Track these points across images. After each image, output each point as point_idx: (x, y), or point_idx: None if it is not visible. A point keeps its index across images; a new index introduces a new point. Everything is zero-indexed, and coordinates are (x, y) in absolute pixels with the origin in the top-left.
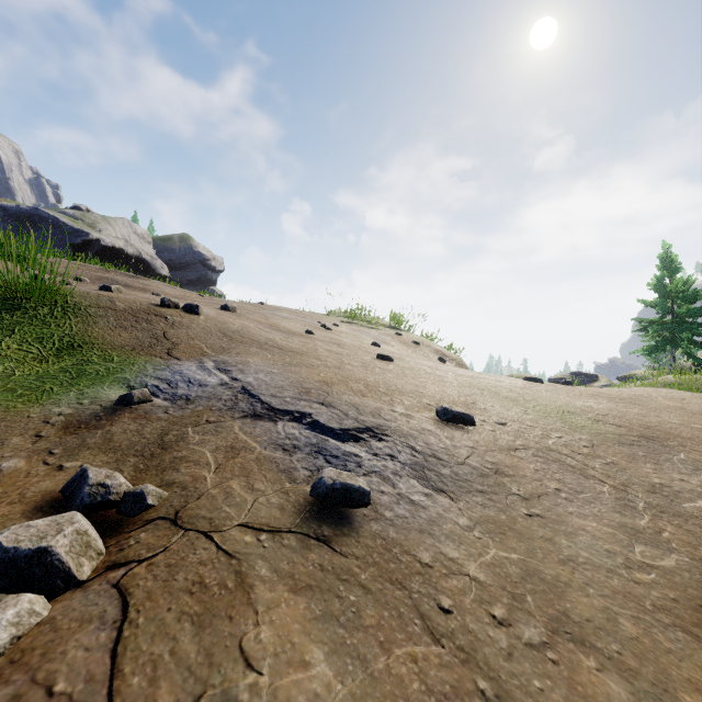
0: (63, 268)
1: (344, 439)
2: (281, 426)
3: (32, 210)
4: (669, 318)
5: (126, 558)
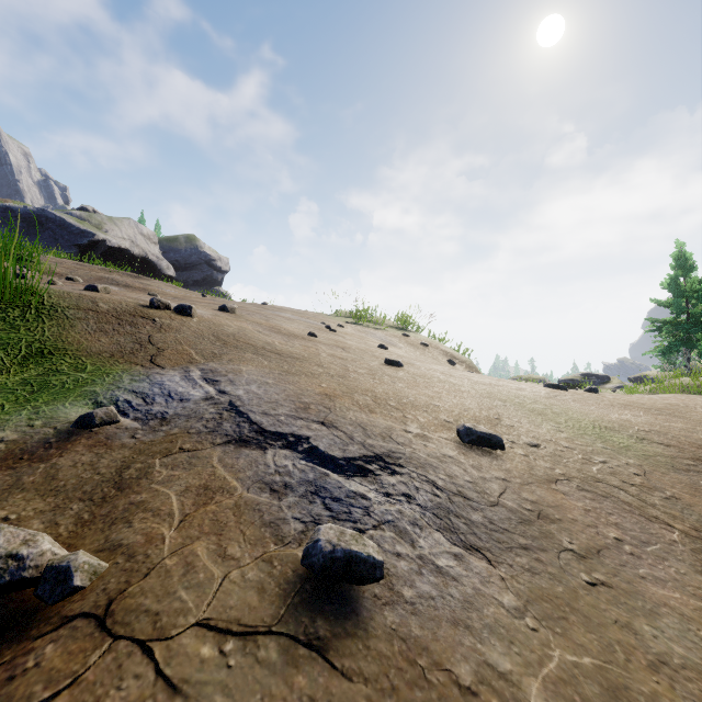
0: (62, 268)
1: (349, 472)
2: (271, 455)
3: (39, 211)
4: (683, 318)
5: (10, 701)
